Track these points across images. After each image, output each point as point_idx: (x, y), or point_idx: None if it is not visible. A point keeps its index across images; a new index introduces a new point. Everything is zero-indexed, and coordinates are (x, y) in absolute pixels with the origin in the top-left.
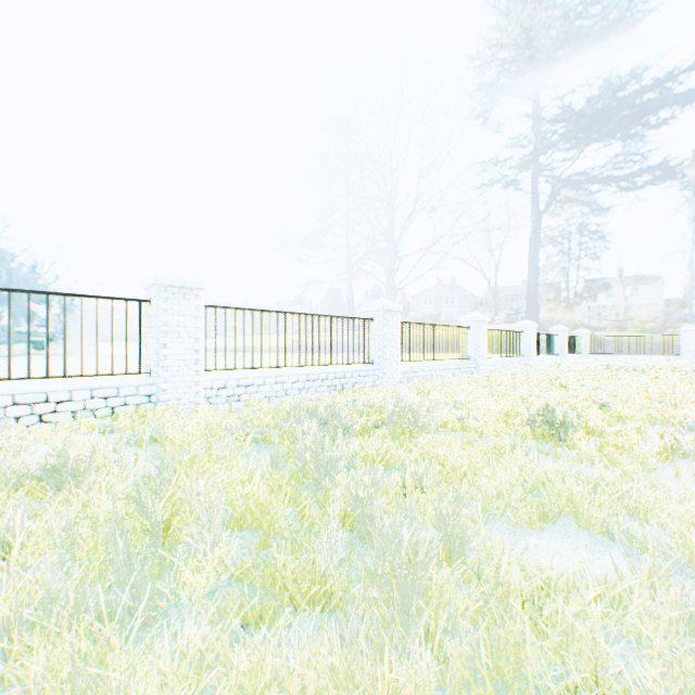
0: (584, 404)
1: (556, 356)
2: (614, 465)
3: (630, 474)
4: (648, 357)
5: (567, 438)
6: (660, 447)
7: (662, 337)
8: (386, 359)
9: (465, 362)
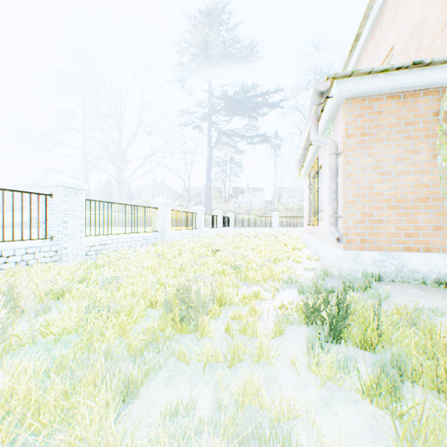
0: (224, 267)
1: (217, 229)
2: (238, 360)
3: (253, 391)
4: (260, 228)
5: (199, 320)
6: (276, 321)
7: (265, 218)
8: (67, 235)
9: (155, 234)
